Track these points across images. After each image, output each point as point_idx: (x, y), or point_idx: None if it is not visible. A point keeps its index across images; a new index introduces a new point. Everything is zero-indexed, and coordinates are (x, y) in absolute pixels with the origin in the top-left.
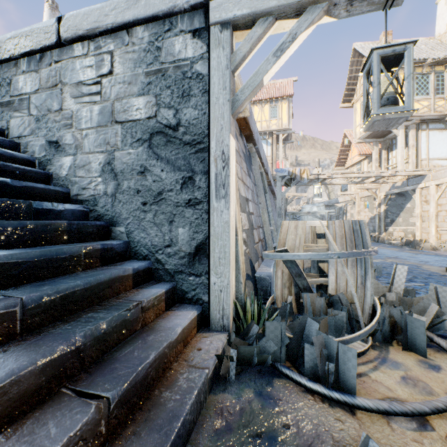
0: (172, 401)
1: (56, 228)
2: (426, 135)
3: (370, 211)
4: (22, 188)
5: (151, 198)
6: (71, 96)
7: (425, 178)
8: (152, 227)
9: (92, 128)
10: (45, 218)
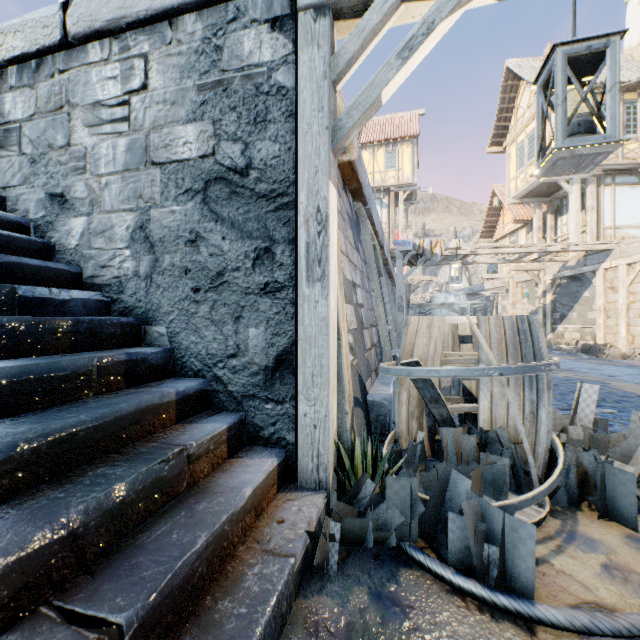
0: (233, 618)
1: (54, 327)
2: (611, 193)
3: (530, 302)
4: (3, 265)
5: (207, 280)
6: (84, 123)
7: (611, 254)
8: (208, 326)
9: (116, 173)
10: (39, 313)
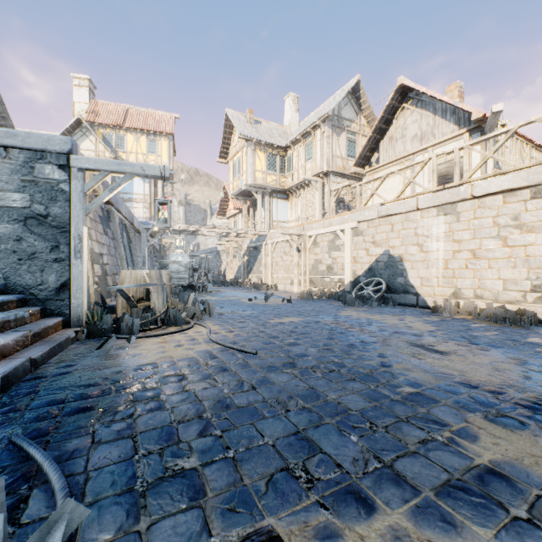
0: (55, 339)
1: None
2: (276, 202)
3: (239, 260)
4: None
5: (27, 256)
6: None
7: (267, 237)
8: (27, 274)
9: None
10: None
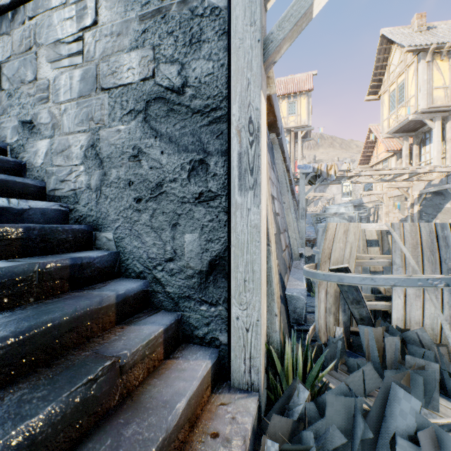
0: None
1: (2, 234)
2: None
3: (400, 212)
4: None
5: (148, 191)
6: (47, 60)
7: None
8: (148, 232)
9: (72, 100)
10: None
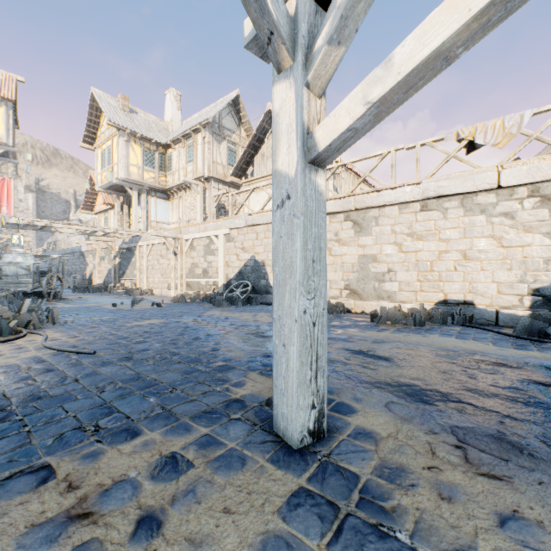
0: None
1: None
2: (155, 202)
3: (109, 263)
4: None
5: None
6: None
7: (142, 238)
8: None
9: None
10: None
